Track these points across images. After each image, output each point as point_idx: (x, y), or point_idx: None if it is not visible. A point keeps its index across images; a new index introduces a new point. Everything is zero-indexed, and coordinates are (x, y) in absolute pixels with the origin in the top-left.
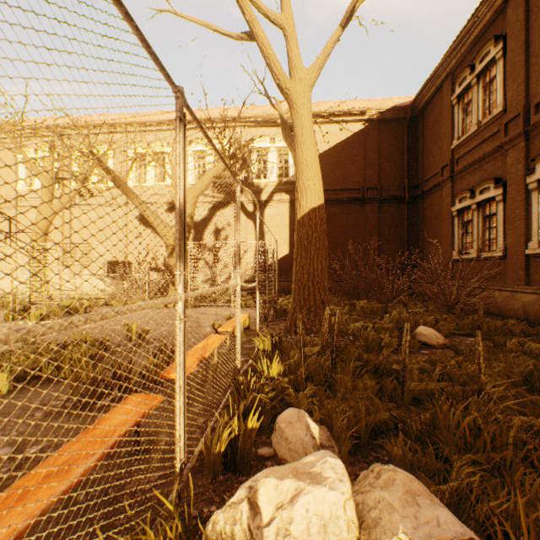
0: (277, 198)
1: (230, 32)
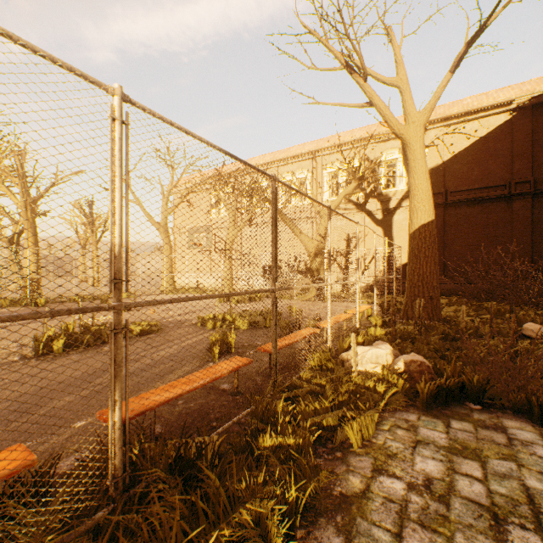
0: (405, 205)
1: (356, 104)
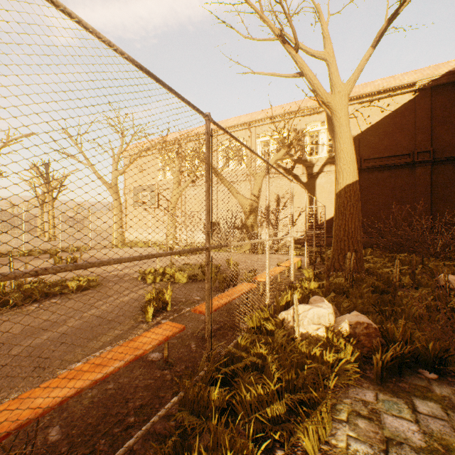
0: (326, 170)
1: (288, 74)
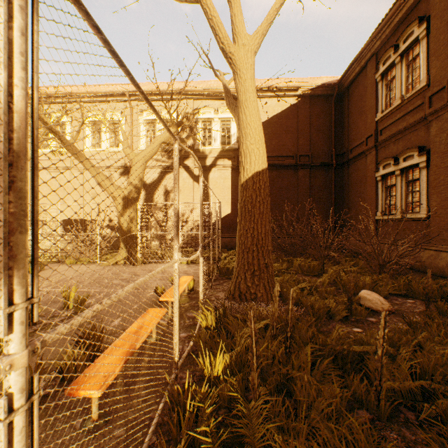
0: (220, 163)
1: None
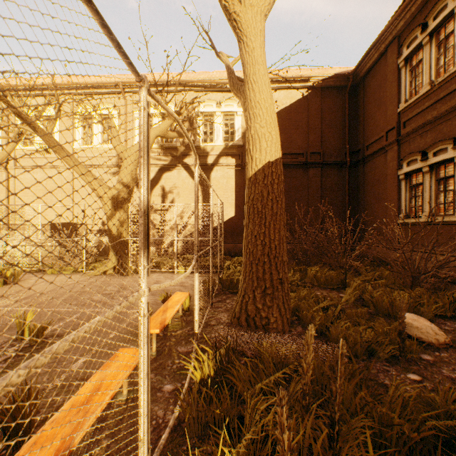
0: (223, 162)
1: None
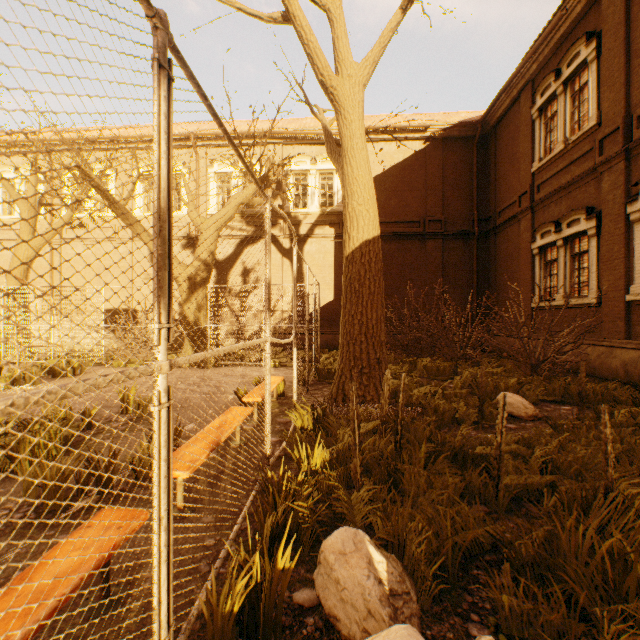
0: (319, 232)
1: (259, 12)
